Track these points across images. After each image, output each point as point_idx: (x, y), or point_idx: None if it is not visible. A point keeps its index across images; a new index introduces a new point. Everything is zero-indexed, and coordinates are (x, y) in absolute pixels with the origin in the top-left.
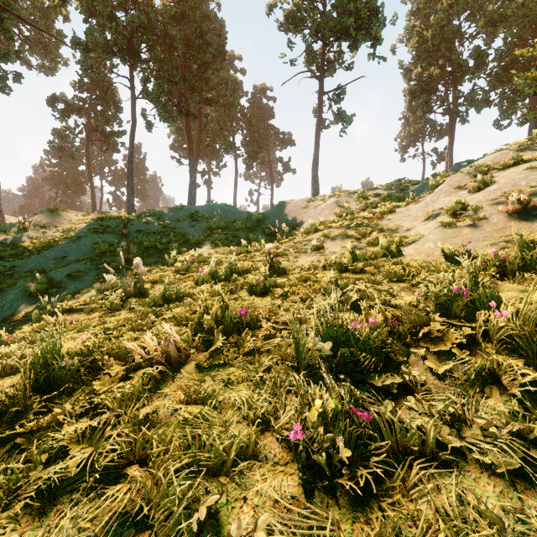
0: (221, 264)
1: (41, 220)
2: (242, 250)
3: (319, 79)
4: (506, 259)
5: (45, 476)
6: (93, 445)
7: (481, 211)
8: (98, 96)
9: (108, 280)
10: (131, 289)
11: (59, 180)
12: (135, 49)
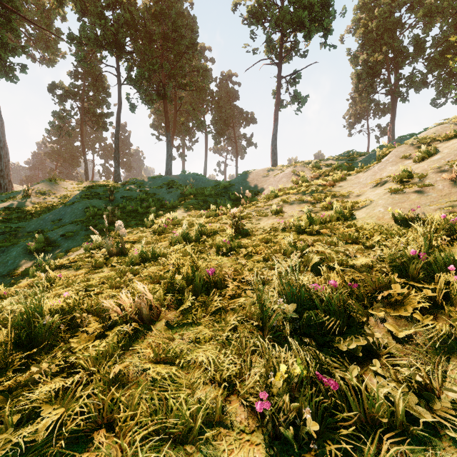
0: (192, 226)
1: (42, 188)
2: (211, 213)
3: (277, 65)
4: (455, 223)
5: (15, 440)
6: (64, 406)
7: (426, 178)
8: (90, 84)
9: (95, 240)
10: (113, 249)
11: (58, 155)
12: (121, 43)
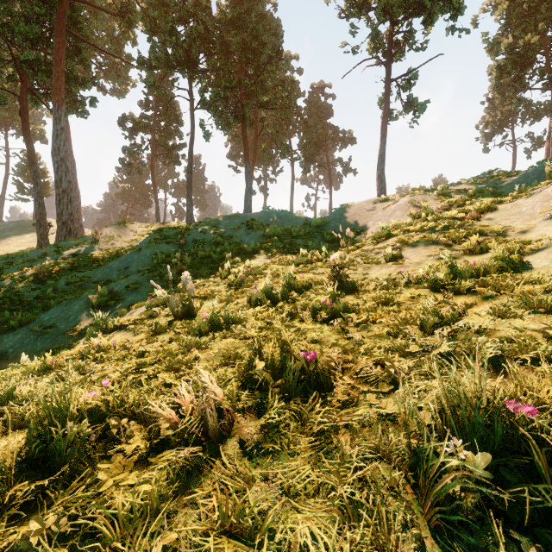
0: (277, 277)
1: (110, 232)
2: (301, 260)
3: (385, 65)
4: None
5: None
6: None
7: None
8: (161, 112)
9: (159, 295)
10: (178, 308)
11: (129, 195)
12: (193, 61)
